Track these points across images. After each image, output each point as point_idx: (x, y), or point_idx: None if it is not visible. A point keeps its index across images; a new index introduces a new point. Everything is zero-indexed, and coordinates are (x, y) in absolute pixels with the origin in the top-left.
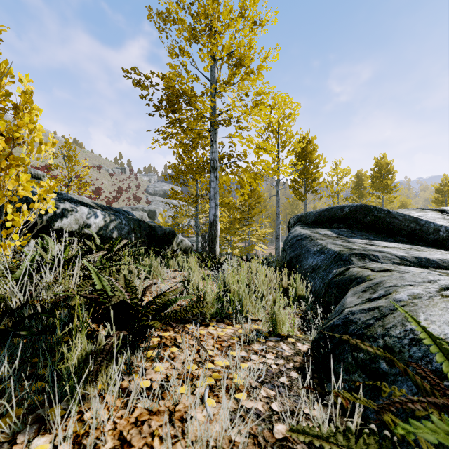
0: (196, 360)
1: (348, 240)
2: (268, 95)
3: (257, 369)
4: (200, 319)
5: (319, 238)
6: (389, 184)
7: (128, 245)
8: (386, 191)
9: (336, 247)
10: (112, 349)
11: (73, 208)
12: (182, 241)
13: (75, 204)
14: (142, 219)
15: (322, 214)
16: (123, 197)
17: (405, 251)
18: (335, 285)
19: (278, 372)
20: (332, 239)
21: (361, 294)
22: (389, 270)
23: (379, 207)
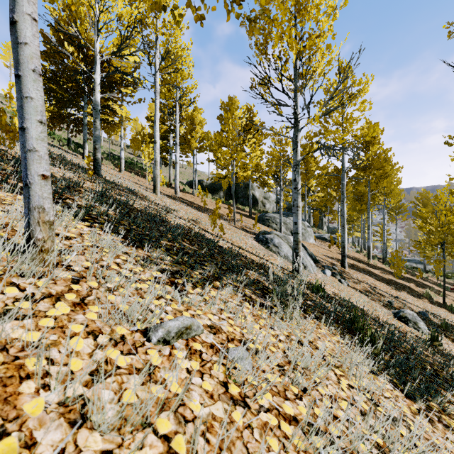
0: None
1: None
2: None
3: None
4: None
5: None
6: None
7: None
8: None
9: None
10: None
11: None
12: None
13: None
14: None
15: None
16: None
17: None
18: None
19: None
20: None
21: None
22: None
23: None
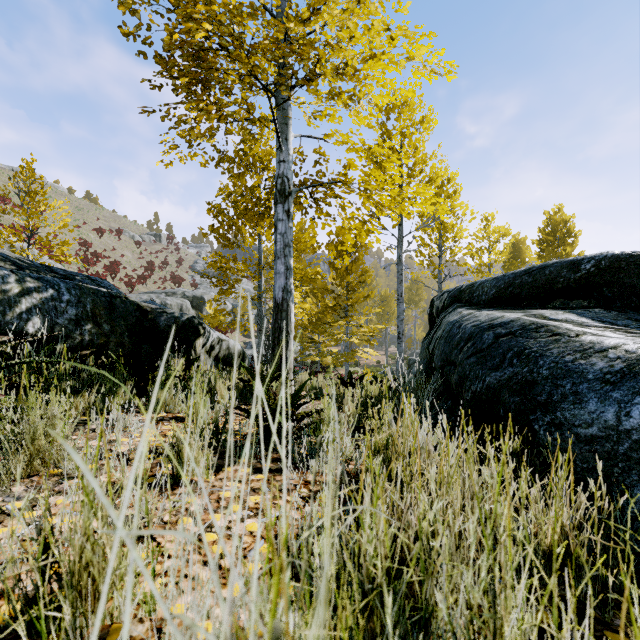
0: None
1: None
2: (394, 41)
3: None
4: None
5: (575, 329)
6: (568, 252)
7: None
8: None
9: None
10: None
11: None
12: (219, 343)
13: None
14: (121, 295)
15: (516, 282)
16: (155, 277)
17: None
18: None
19: None
20: (614, 333)
21: None
22: None
23: None
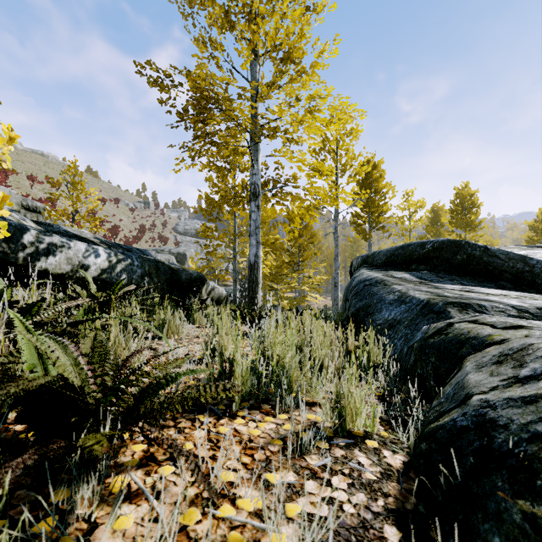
0: (203, 497)
1: (435, 286)
2: (325, 100)
3: (318, 517)
4: (224, 404)
5: (395, 282)
6: (473, 219)
7: (135, 293)
8: (470, 229)
9: (422, 294)
10: (45, 476)
11: (64, 242)
12: (214, 289)
13: (68, 238)
14: (160, 260)
15: (395, 253)
16: (146, 237)
17: (519, 300)
18: (433, 349)
19: (358, 524)
20: (413, 284)
21: (495, 368)
22: (522, 326)
23: (473, 242)
